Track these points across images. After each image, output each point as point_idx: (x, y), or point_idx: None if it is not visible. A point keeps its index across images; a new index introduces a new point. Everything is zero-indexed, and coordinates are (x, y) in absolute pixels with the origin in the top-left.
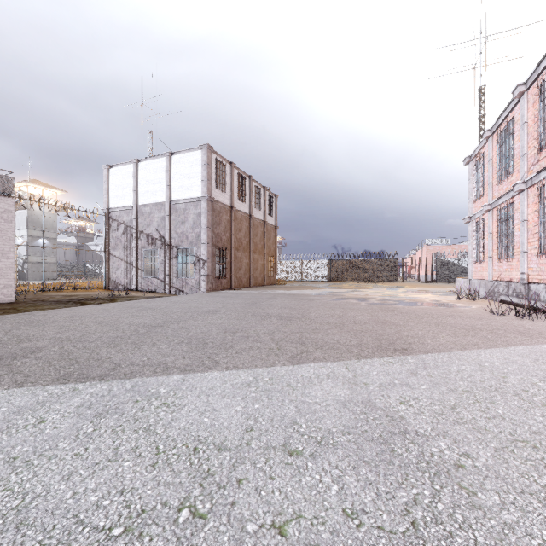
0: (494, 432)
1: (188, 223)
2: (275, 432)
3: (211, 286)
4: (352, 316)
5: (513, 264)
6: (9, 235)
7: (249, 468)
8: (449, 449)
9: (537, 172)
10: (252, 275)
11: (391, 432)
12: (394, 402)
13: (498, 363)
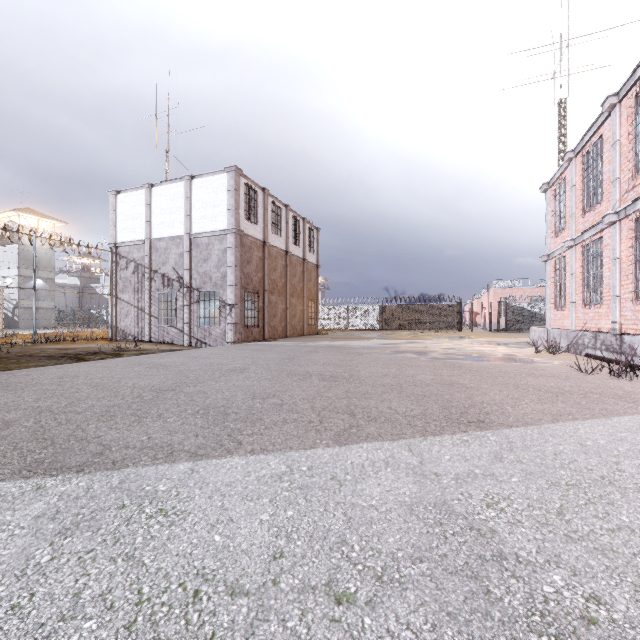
0: (625, 554)
1: (212, 261)
2: (316, 560)
3: (239, 336)
4: (411, 375)
5: (601, 310)
6: None
7: (275, 631)
8: (568, 587)
9: (632, 201)
10: (289, 324)
11: (481, 558)
12: (479, 504)
13: (604, 440)
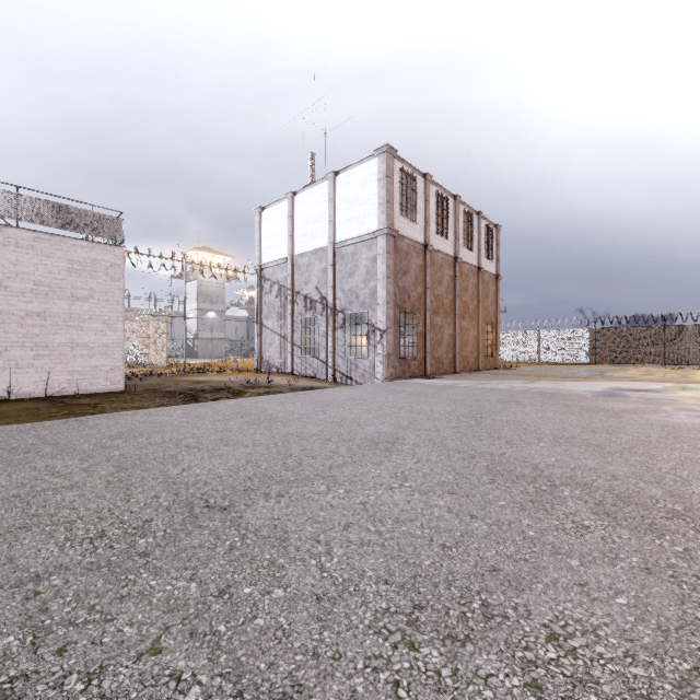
0: None
1: (359, 275)
2: None
3: (392, 371)
4: None
5: None
6: (117, 298)
7: None
8: None
9: None
10: (458, 355)
11: None
12: None
13: None
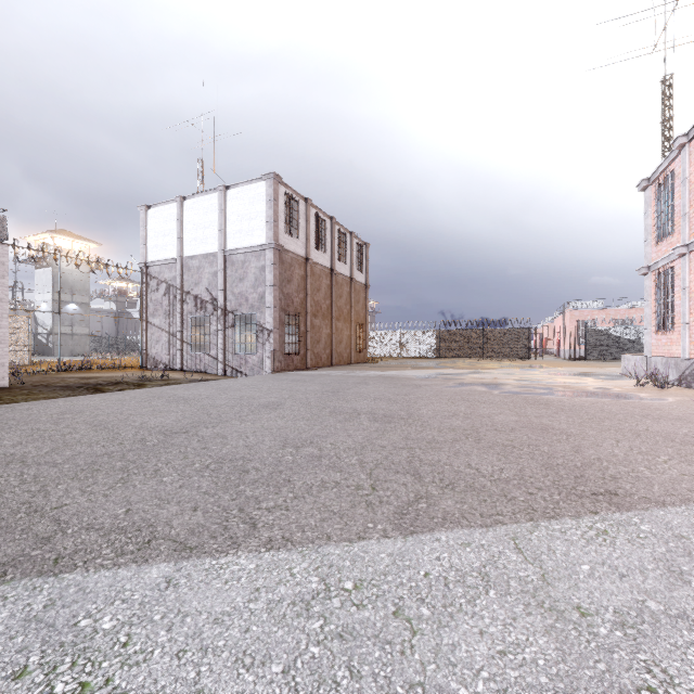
0: None
1: (249, 281)
2: None
3: (278, 365)
4: (487, 415)
5: None
6: (1, 295)
7: None
8: None
9: None
10: (334, 351)
11: None
12: None
13: None
